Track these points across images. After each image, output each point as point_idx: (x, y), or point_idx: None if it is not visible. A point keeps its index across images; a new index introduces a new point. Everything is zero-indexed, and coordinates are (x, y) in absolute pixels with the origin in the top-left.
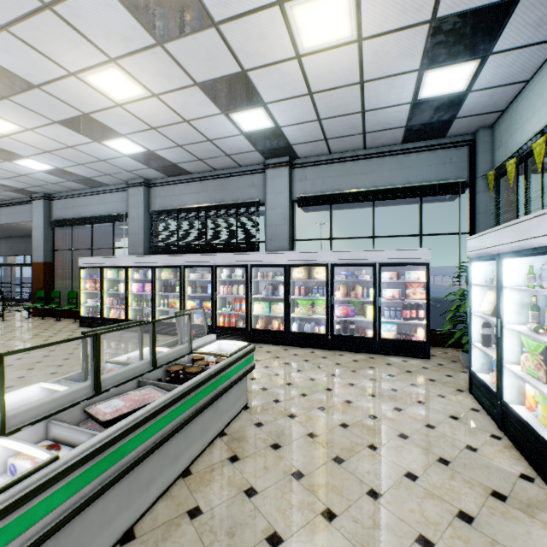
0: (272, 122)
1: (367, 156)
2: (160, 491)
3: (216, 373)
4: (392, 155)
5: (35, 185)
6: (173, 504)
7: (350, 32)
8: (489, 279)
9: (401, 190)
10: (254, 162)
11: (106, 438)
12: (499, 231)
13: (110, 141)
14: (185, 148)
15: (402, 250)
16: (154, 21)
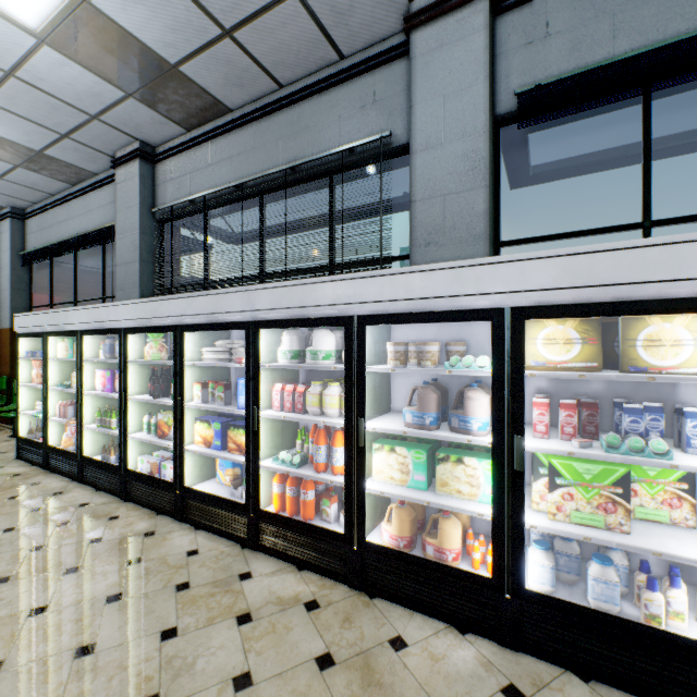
0: None
1: None
2: None
3: None
4: None
5: None
6: None
7: None
8: None
9: None
10: (375, 27)
11: None
12: None
13: None
14: None
15: None
16: None
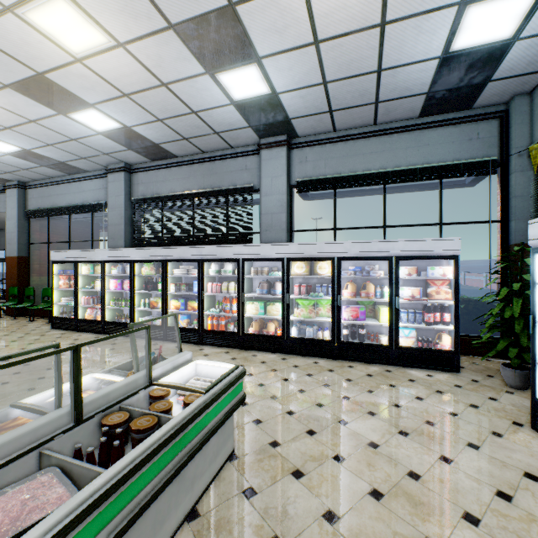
0: (267, 86)
1: (378, 133)
2: None
3: (179, 430)
4: (407, 131)
5: (5, 171)
6: None
7: None
8: None
9: (418, 171)
10: (247, 142)
11: None
12: None
13: (78, 113)
14: (167, 123)
15: (425, 241)
16: None
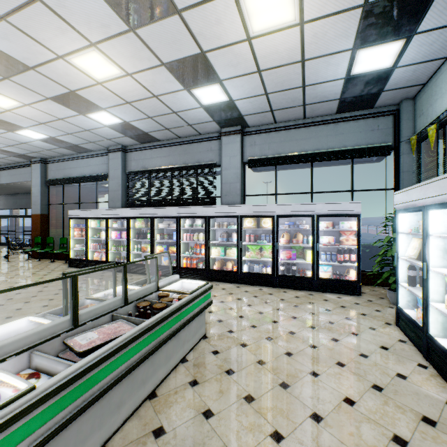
0: (226, 96)
1: (307, 125)
2: (129, 411)
3: (179, 309)
4: (328, 124)
5: (33, 151)
6: (140, 424)
7: (294, 16)
8: (414, 228)
9: (335, 153)
10: (211, 131)
11: (79, 368)
12: (425, 186)
13: (93, 114)
14: (155, 119)
15: (337, 204)
16: (127, 10)
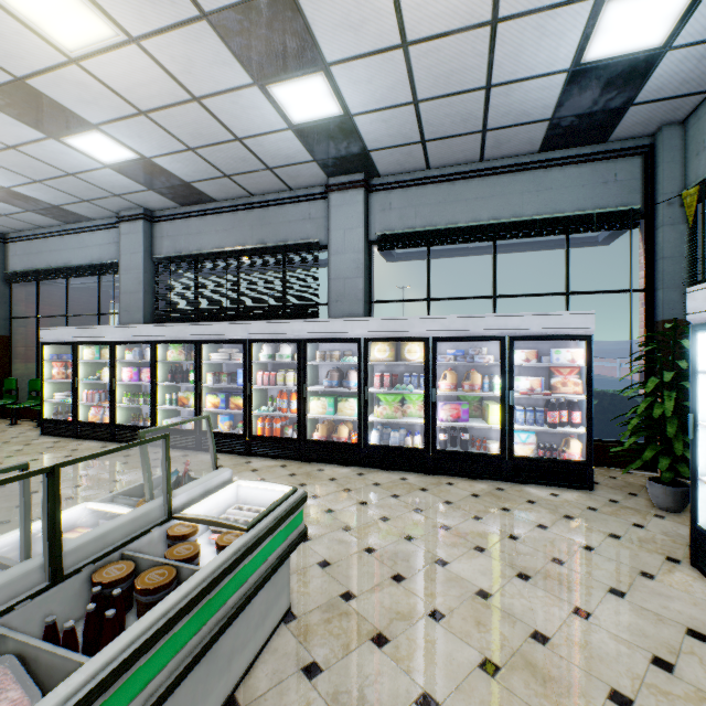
0: (338, 105)
1: (486, 173)
2: None
3: (208, 587)
4: (524, 171)
5: None
6: None
7: None
8: None
9: (538, 223)
10: (311, 183)
11: None
12: None
13: (75, 137)
14: (201, 153)
15: (548, 315)
16: None
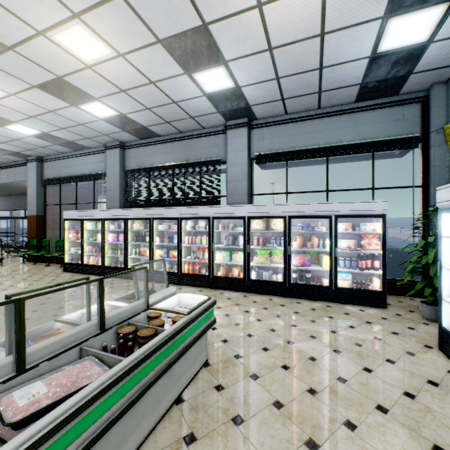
0: (232, 82)
1: (321, 116)
2: None
3: (171, 337)
4: (345, 114)
5: (28, 148)
6: None
7: None
8: None
9: (354, 146)
10: (216, 124)
11: None
12: None
13: (86, 105)
14: (153, 111)
15: (359, 203)
16: None
